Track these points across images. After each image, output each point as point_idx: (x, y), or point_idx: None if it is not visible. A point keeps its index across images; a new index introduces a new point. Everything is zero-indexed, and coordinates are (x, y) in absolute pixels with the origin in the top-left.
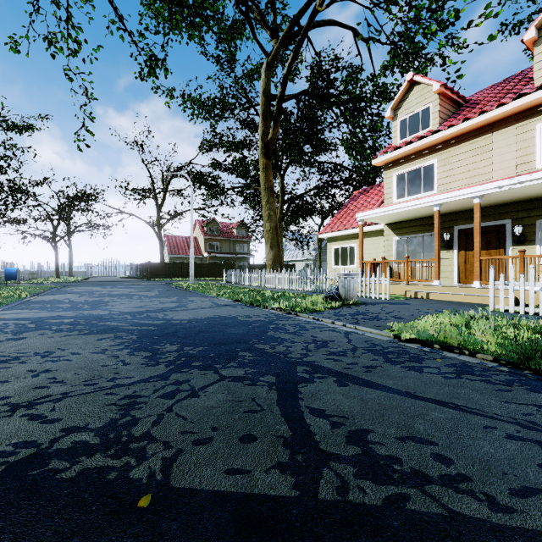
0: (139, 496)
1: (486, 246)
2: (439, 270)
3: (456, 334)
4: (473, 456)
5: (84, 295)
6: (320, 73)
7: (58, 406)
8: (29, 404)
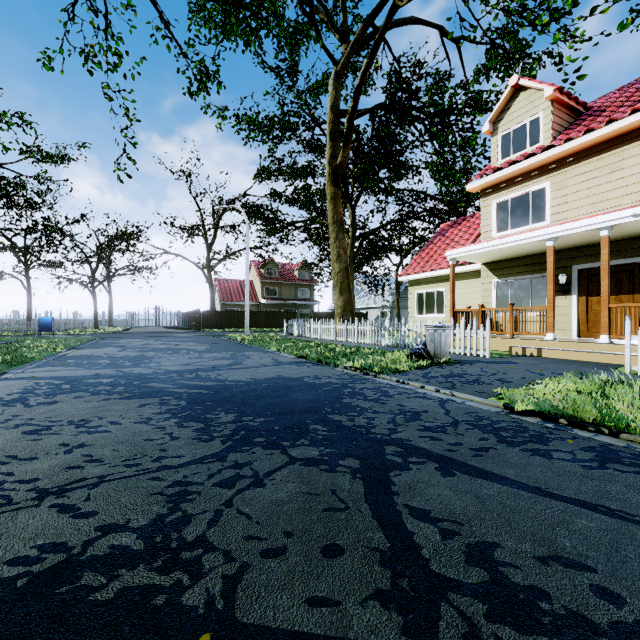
0: (195, 635)
1: (615, 290)
2: (554, 321)
3: (590, 407)
4: None
5: (125, 350)
6: (400, 82)
7: (94, 495)
8: (59, 490)
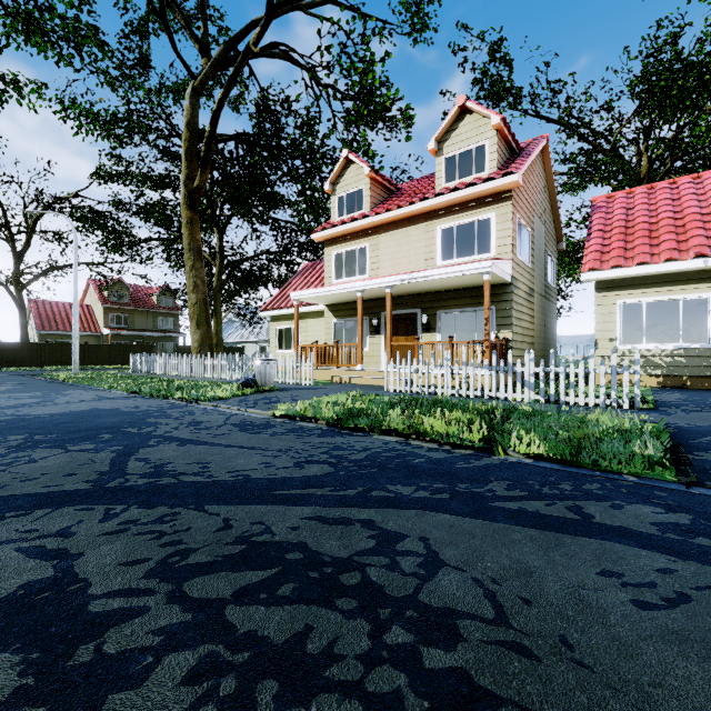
0: None
1: (405, 332)
2: (363, 355)
3: (310, 408)
4: (226, 465)
5: None
6: (265, 115)
7: None
8: None
